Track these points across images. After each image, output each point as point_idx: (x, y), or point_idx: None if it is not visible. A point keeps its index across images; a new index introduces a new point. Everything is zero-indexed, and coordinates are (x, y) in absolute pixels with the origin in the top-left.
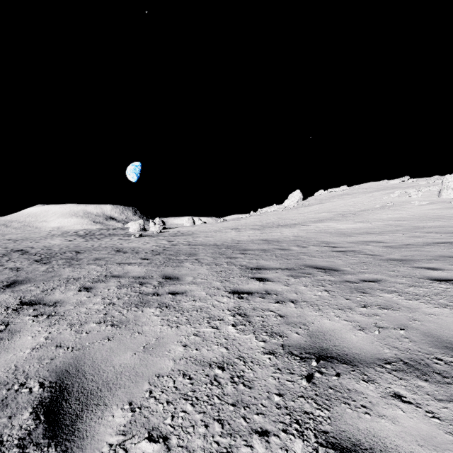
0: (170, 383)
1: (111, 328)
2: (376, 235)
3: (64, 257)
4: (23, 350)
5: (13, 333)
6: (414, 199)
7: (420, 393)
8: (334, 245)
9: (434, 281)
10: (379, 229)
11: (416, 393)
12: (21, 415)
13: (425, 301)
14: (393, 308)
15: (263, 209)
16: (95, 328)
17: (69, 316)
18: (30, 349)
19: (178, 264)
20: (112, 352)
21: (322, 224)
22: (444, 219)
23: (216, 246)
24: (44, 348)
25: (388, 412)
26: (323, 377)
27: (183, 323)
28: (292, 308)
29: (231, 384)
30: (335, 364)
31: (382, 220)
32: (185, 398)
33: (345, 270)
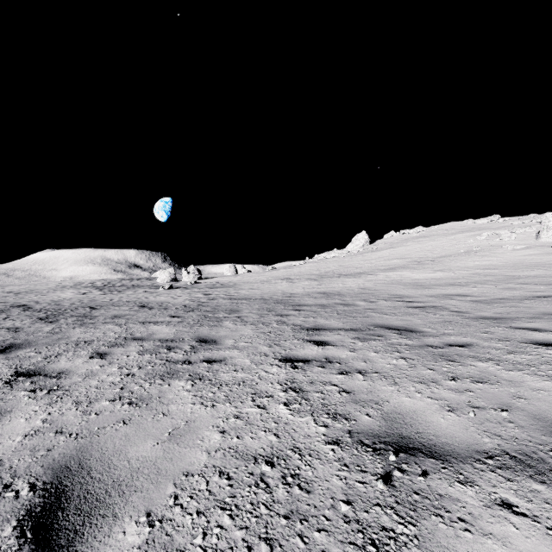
0: (203, 485)
1: (128, 408)
2: (461, 287)
3: (75, 314)
4: (13, 437)
5: (2, 414)
6: (506, 243)
7: (536, 500)
8: (409, 299)
9: (540, 345)
10: (465, 280)
11: (531, 500)
12: (1, 531)
13: (531, 372)
14: (491, 382)
15: (321, 254)
16: (107, 407)
17: (76, 390)
18: (22, 436)
19: (215, 323)
20: (127, 440)
21: (393, 273)
22: (544, 267)
23: (263, 301)
24: (40, 435)
25: (496, 528)
26: (404, 477)
27: (221, 400)
28: (361, 381)
29: (283, 487)
30: (420, 458)
31: (468, 268)
32: (222, 506)
33: (425, 331)
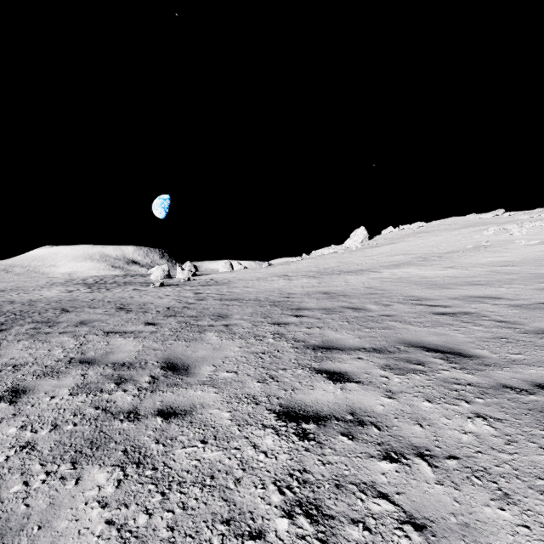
0: None
1: None
2: (484, 286)
3: (38, 319)
4: None
5: None
6: (517, 238)
7: None
8: (430, 302)
9: None
10: (484, 278)
11: None
12: None
13: None
14: None
15: (318, 250)
16: None
17: None
18: None
19: (196, 335)
20: None
21: (399, 270)
22: None
23: (258, 302)
24: None
25: None
26: None
27: None
28: (432, 484)
29: None
30: None
31: (482, 265)
32: None
33: (480, 354)
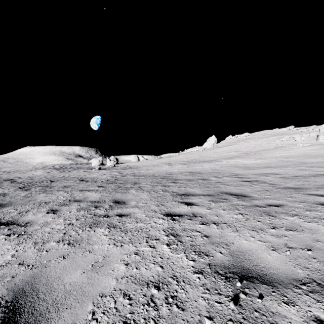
0: (112, 304)
1: (67, 247)
2: (272, 168)
3: (41, 185)
4: None
5: None
6: (298, 142)
7: None
8: (242, 176)
9: None
10: (275, 164)
11: None
12: None
13: (322, 223)
14: (298, 230)
15: (188, 149)
16: (54, 246)
17: (35, 235)
18: None
19: (125, 191)
20: (64, 270)
21: (232, 160)
22: (322, 157)
23: (154, 177)
24: (8, 266)
25: None
26: (247, 298)
27: (126, 242)
28: (215, 229)
29: (166, 305)
30: (257, 284)
31: (276, 157)
32: (124, 320)
33: (253, 196)
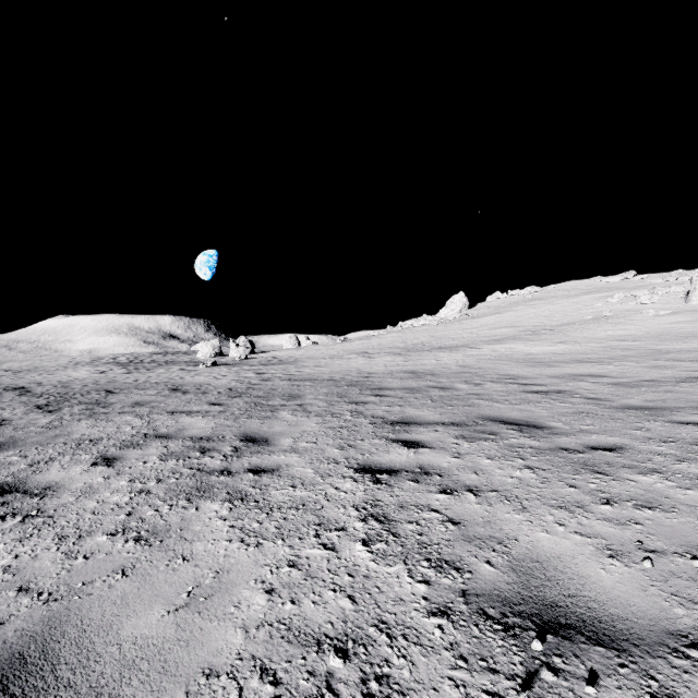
0: (232, 697)
1: (133, 547)
2: (592, 364)
3: (85, 400)
4: None
5: None
6: (646, 307)
7: None
8: (526, 381)
9: None
10: (596, 355)
11: None
12: None
13: None
14: (664, 508)
15: (407, 322)
16: (103, 545)
17: (63, 517)
18: None
19: (269, 414)
20: (124, 605)
21: (501, 346)
22: None
23: (333, 382)
24: None
25: None
26: (560, 683)
27: (270, 535)
28: (473, 504)
29: None
30: (581, 645)
31: (598, 340)
32: None
33: (554, 426)
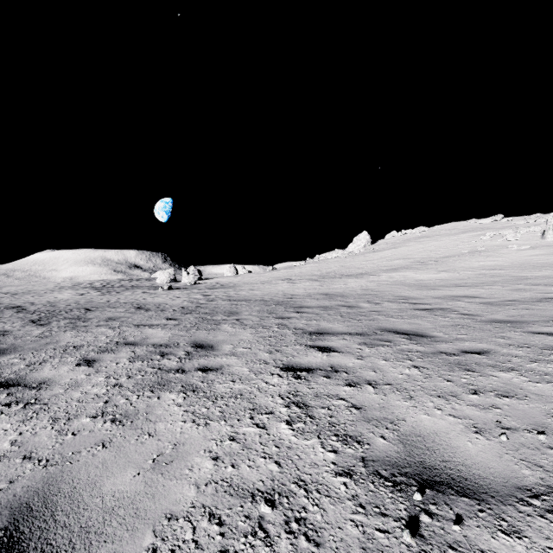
0: (188, 534)
1: (110, 426)
2: (467, 288)
3: (68, 316)
4: None
5: None
6: (511, 243)
7: None
8: (415, 301)
9: None
10: (471, 280)
11: None
12: None
13: None
14: (518, 396)
15: (322, 255)
16: (87, 425)
17: (55, 404)
18: None
19: (213, 326)
20: (104, 469)
21: (397, 274)
22: (552, 268)
23: (263, 302)
24: (4, 461)
25: None
26: (434, 524)
27: (215, 417)
28: (371, 394)
29: (287, 537)
30: (451, 496)
31: (473, 269)
32: None
33: (436, 335)
